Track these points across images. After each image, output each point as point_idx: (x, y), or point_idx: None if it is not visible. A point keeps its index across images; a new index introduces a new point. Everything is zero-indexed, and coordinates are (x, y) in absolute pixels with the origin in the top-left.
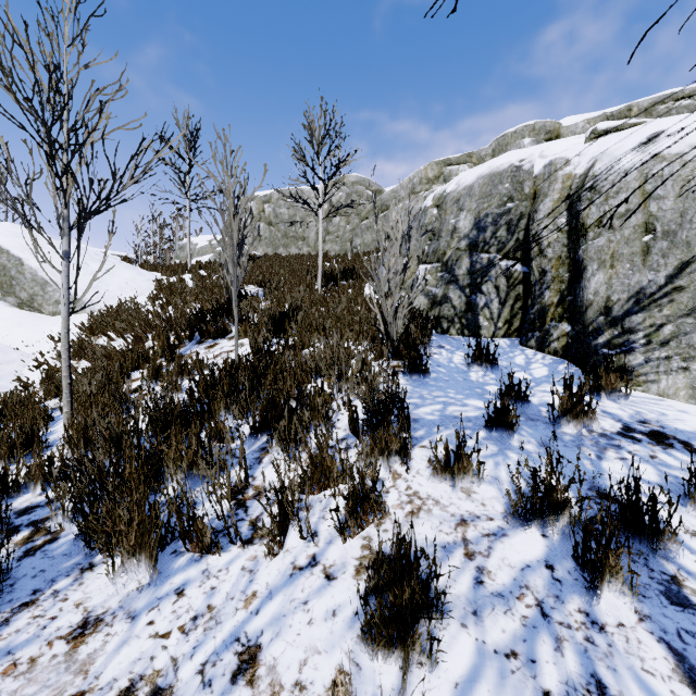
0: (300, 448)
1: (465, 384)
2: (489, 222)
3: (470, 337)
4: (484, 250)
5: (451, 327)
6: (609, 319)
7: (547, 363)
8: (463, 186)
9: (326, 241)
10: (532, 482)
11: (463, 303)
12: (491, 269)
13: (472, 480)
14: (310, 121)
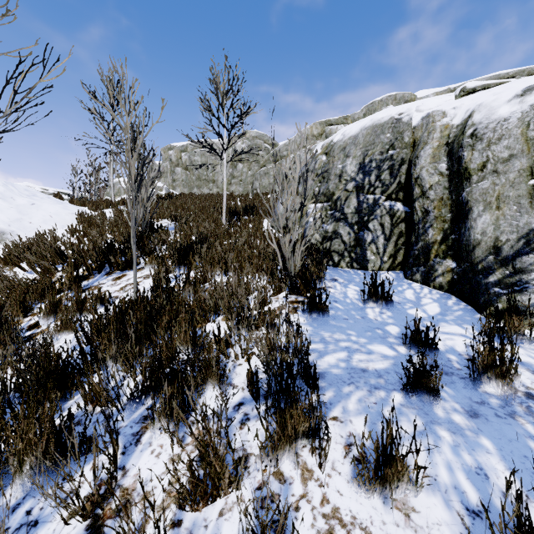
0: (189, 419)
1: (365, 324)
2: (374, 167)
3: (359, 270)
4: (370, 191)
5: (342, 261)
6: (499, 258)
7: (436, 298)
8: (349, 136)
9: (232, 184)
10: (482, 486)
11: (352, 239)
12: (376, 208)
13: (408, 489)
14: (215, 76)
